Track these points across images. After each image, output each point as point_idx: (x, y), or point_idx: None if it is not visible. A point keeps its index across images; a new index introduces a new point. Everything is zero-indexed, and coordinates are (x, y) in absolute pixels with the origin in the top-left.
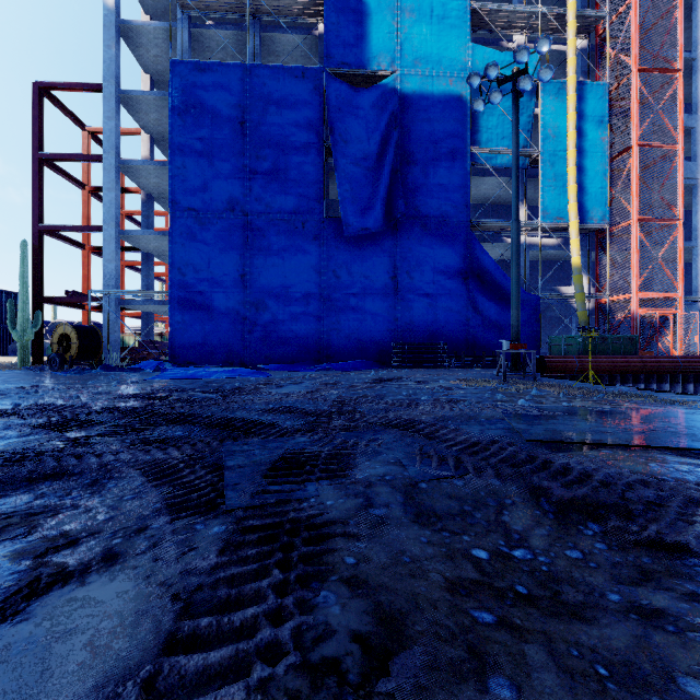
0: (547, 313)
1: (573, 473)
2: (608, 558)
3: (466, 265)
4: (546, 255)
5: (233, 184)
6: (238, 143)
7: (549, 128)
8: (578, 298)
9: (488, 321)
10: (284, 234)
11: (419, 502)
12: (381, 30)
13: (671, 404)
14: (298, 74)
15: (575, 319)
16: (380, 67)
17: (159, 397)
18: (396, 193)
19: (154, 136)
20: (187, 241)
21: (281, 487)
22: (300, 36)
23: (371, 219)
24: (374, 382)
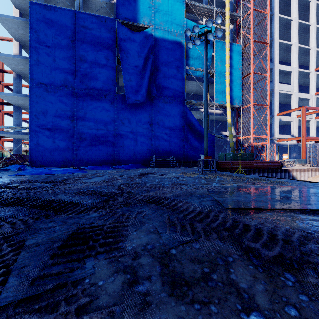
0: (217, 143)
1: (264, 233)
2: (315, 311)
3: (183, 120)
4: (216, 118)
5: (67, 72)
6: (70, 51)
7: (218, 61)
8: (230, 136)
9: (193, 146)
10: (95, 100)
11: (172, 270)
12: (144, 5)
13: (278, 183)
14: (102, 20)
15: (228, 146)
16: (144, 23)
17: (10, 187)
18: (152, 84)
19: (22, 43)
20: (40, 100)
21: (64, 266)
22: (104, 2)
23: (139, 95)
24: (141, 175)
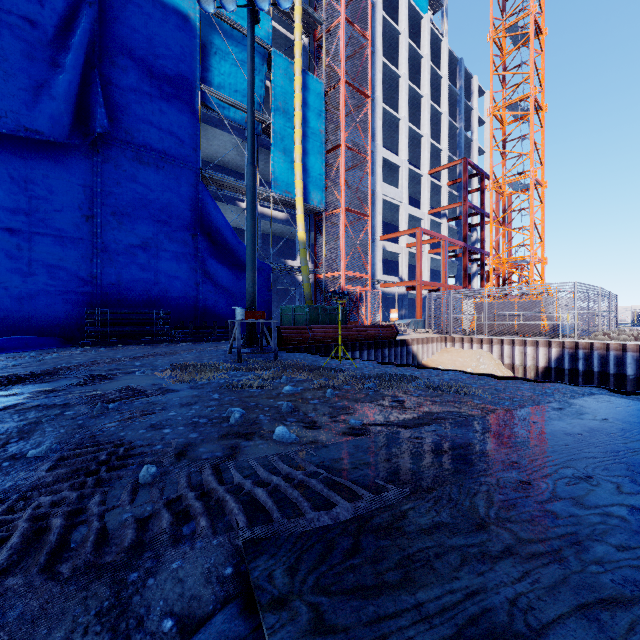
0: (277, 284)
1: None
2: None
3: (195, 219)
4: (275, 229)
5: None
6: None
7: (280, 101)
8: (303, 270)
9: (220, 287)
10: None
11: None
12: None
13: (454, 392)
14: None
15: (299, 292)
16: None
17: None
18: (93, 96)
19: None
20: None
21: None
22: None
23: (44, 118)
24: None
